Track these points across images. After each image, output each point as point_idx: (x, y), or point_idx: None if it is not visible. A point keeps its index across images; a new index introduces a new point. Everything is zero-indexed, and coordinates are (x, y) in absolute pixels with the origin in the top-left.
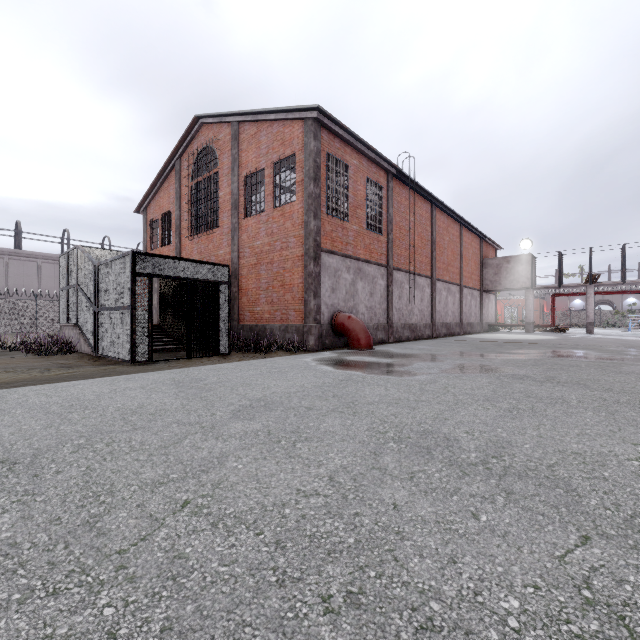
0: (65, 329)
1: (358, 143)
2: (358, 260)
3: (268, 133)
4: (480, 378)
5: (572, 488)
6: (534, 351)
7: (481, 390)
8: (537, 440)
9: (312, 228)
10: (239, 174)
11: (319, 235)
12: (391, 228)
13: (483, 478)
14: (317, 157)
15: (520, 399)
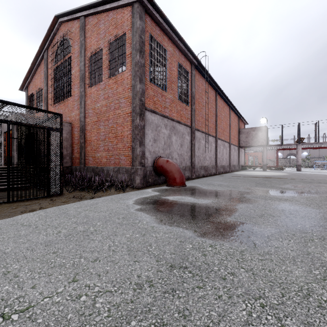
0: None
1: (173, 34)
2: (173, 120)
3: (105, 21)
4: None
5: None
6: (303, 186)
7: None
8: None
9: (138, 90)
10: (85, 55)
11: (144, 96)
12: (193, 101)
13: None
14: (142, 34)
15: None
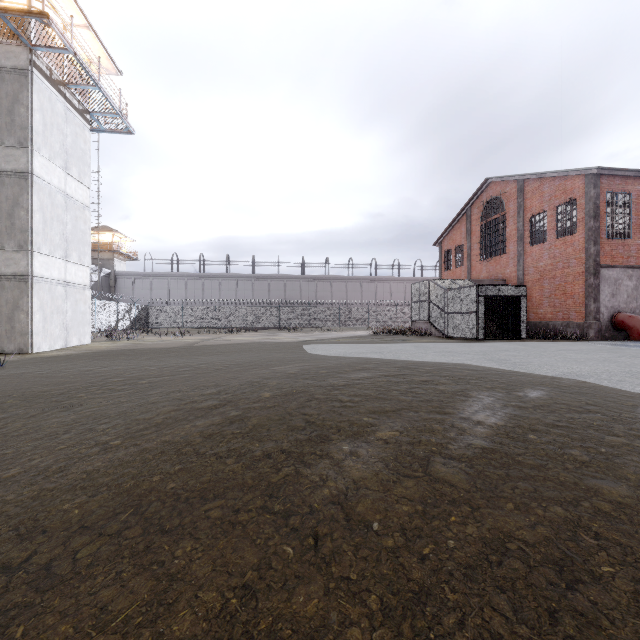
0: (416, 324)
1: None
2: None
3: (550, 185)
4: None
5: None
6: None
7: None
8: None
9: (592, 252)
10: (524, 216)
11: (598, 256)
12: None
13: None
14: (596, 200)
15: None
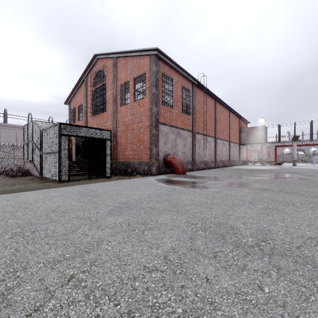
0: (26, 163)
1: (178, 68)
2: (178, 128)
3: (131, 63)
4: (244, 190)
5: (317, 264)
6: (269, 175)
7: (246, 197)
8: (285, 229)
9: (154, 111)
10: (117, 84)
11: (158, 115)
12: (194, 112)
13: (259, 257)
14: (157, 75)
15: (268, 202)
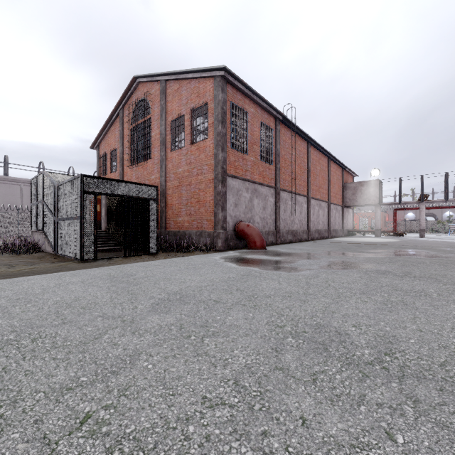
0: (35, 234)
1: (254, 96)
2: (254, 183)
3: (187, 88)
4: (352, 273)
5: None
6: (386, 251)
7: (355, 284)
8: (419, 334)
9: (220, 158)
10: (166, 119)
11: (225, 164)
12: (278, 160)
13: (384, 381)
14: (224, 105)
15: (390, 292)
